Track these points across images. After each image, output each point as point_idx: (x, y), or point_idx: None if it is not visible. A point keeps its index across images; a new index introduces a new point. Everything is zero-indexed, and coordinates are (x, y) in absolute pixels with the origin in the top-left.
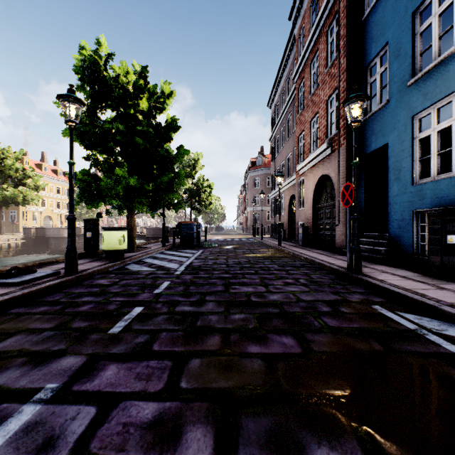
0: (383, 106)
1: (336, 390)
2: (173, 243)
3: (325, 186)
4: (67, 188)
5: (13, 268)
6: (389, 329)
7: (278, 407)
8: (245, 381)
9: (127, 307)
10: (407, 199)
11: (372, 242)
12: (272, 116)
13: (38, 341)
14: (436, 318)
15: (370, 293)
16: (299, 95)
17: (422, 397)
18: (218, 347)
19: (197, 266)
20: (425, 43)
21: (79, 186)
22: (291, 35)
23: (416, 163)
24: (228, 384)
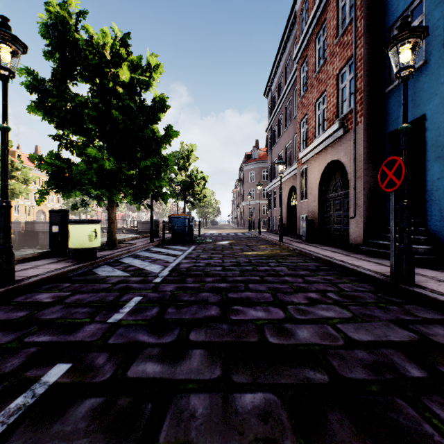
0: (417, 70)
1: None
2: (162, 238)
3: (333, 174)
4: None
5: None
6: None
7: None
8: None
9: (40, 364)
10: None
11: None
12: (269, 105)
13: None
14: None
15: None
16: (301, 77)
17: None
18: None
19: (186, 270)
20: None
21: (48, 171)
22: (291, 13)
23: None
24: None
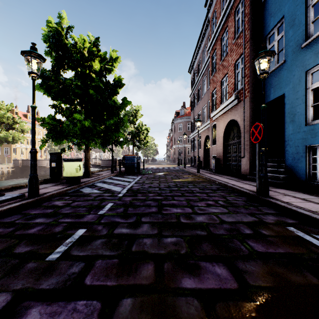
0: (280, 66)
1: None
2: (119, 171)
3: (232, 128)
4: (45, 131)
5: None
6: (315, 255)
7: None
8: None
9: (71, 229)
10: (300, 137)
11: (271, 170)
12: (192, 79)
13: None
14: None
15: (281, 215)
16: (212, 62)
17: None
18: (151, 280)
19: (136, 190)
20: None
21: (47, 128)
22: (206, 18)
23: (309, 108)
24: None
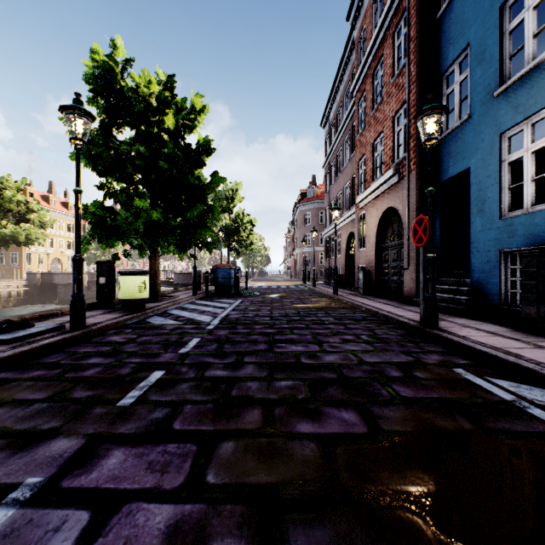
0: (463, 123)
1: (416, 487)
2: (206, 291)
3: (391, 222)
4: None
5: (4, 321)
6: (479, 400)
7: (338, 512)
8: (293, 473)
9: (144, 371)
10: (493, 236)
11: (449, 290)
12: (326, 137)
13: (25, 417)
14: (537, 386)
15: (451, 353)
16: (359, 112)
17: (533, 497)
18: (258, 425)
19: (235, 319)
20: (514, 46)
21: (91, 221)
22: (349, 39)
23: (505, 191)
24: (271, 478)
